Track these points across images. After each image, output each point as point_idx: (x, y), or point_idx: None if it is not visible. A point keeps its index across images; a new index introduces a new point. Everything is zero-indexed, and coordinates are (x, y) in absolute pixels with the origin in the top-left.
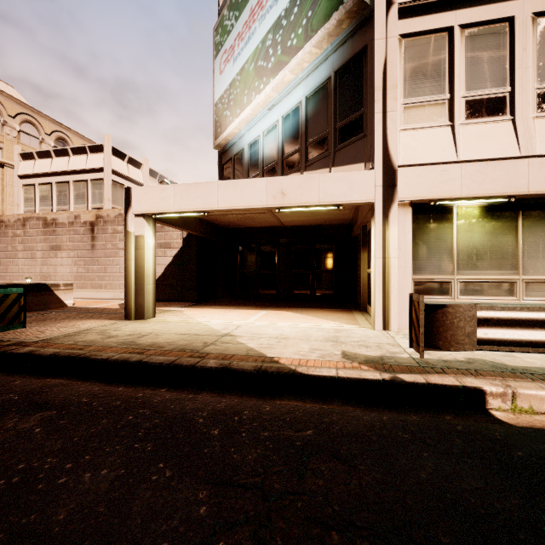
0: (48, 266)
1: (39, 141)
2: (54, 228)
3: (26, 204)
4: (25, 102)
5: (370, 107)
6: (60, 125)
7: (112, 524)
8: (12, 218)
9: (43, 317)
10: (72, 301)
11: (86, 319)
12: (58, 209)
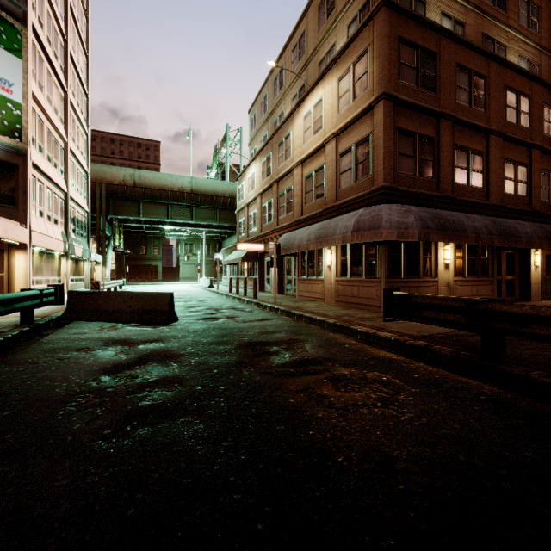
0: None
1: None
2: None
3: None
4: None
5: (21, 197)
6: None
7: None
8: None
9: None
10: None
11: None
12: None
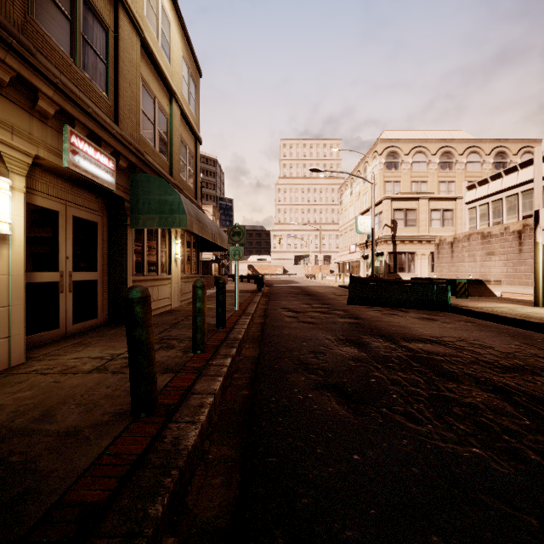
0: (484, 268)
1: (480, 164)
2: (489, 239)
3: (470, 222)
4: (470, 137)
5: None
6: (498, 141)
7: (486, 338)
8: (461, 235)
9: (478, 299)
10: (500, 293)
11: (504, 303)
12: (493, 222)
